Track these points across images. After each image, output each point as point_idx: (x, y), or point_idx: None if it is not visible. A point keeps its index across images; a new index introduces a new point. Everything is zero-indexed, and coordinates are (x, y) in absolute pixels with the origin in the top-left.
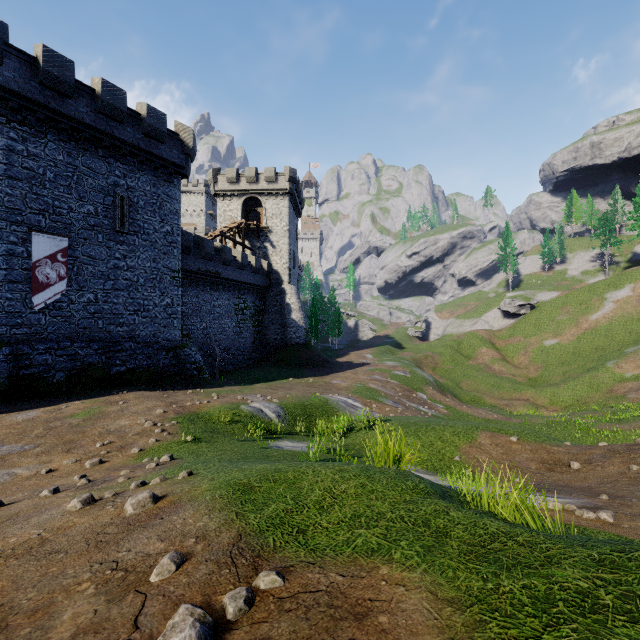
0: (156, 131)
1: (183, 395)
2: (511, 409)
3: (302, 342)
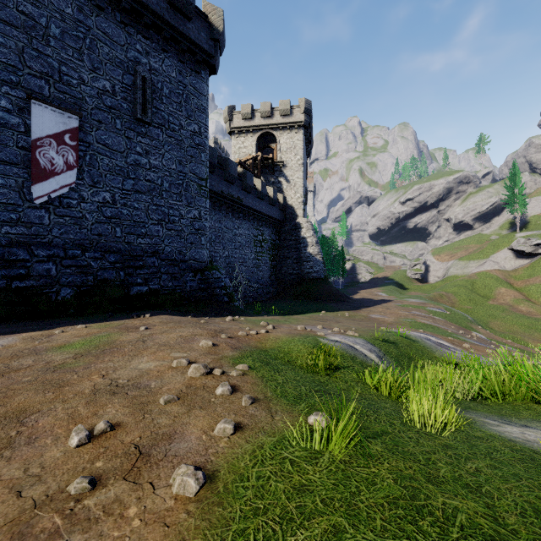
0: (183, 1)
1: (224, 322)
2: None
3: (319, 277)
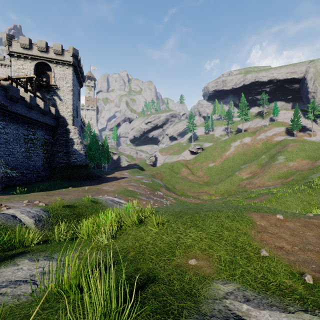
0: None
1: None
2: (200, 197)
3: (82, 164)
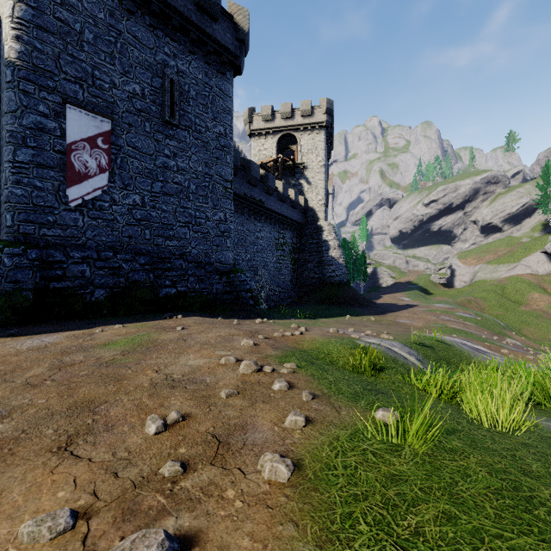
0: (210, 2)
1: (255, 324)
2: None
3: (342, 281)
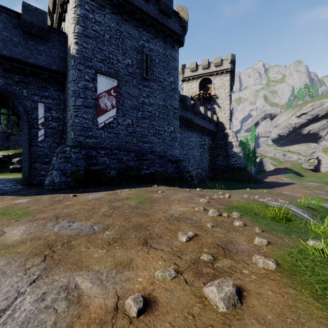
0: (167, 7)
1: (197, 191)
2: None
3: (241, 167)
